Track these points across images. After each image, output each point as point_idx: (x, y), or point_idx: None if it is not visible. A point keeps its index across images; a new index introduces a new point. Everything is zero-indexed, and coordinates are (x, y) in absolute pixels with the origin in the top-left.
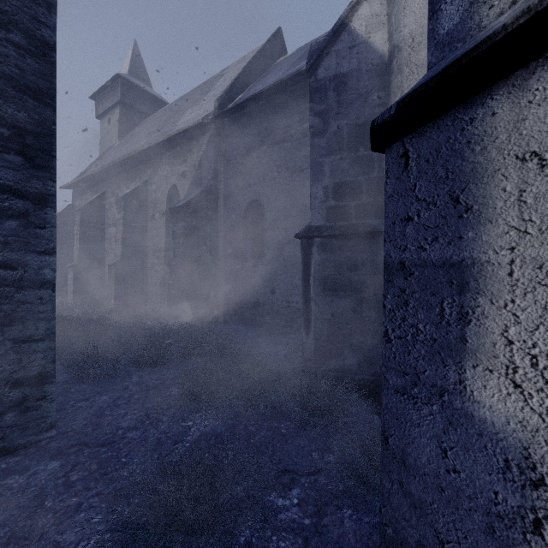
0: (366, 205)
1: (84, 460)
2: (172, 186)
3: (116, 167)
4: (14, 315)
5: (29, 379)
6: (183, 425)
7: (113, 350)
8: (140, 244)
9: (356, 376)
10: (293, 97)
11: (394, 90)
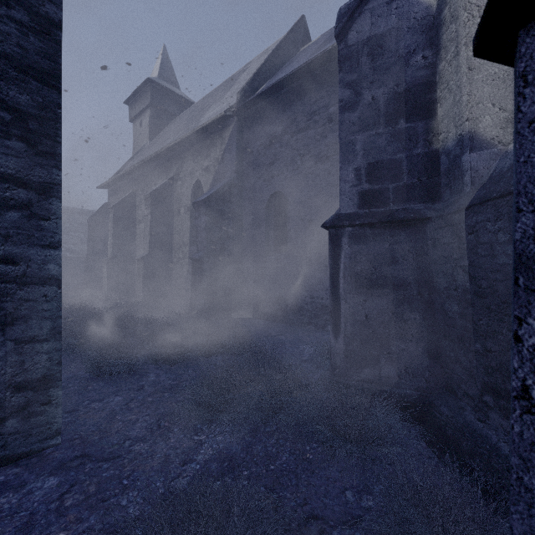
0: (407, 187)
1: (83, 478)
2: (196, 181)
3: (146, 165)
4: (16, 314)
5: (33, 383)
6: (195, 439)
7: (132, 346)
8: (167, 239)
9: (396, 389)
10: (317, 81)
11: (445, 44)
